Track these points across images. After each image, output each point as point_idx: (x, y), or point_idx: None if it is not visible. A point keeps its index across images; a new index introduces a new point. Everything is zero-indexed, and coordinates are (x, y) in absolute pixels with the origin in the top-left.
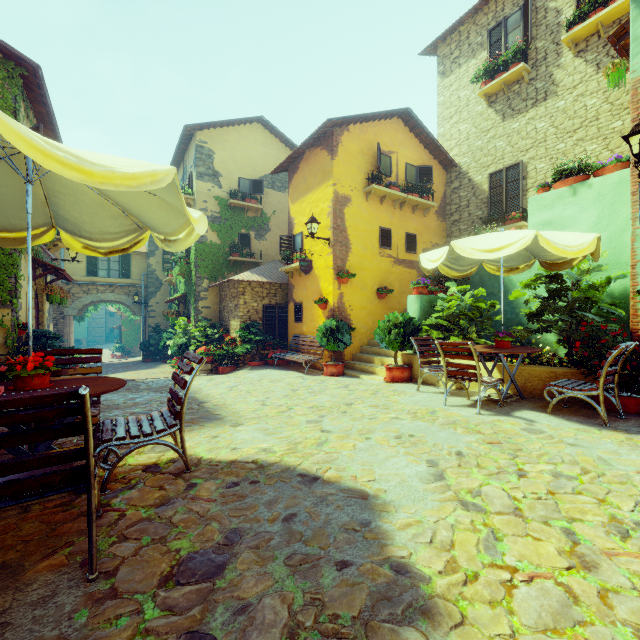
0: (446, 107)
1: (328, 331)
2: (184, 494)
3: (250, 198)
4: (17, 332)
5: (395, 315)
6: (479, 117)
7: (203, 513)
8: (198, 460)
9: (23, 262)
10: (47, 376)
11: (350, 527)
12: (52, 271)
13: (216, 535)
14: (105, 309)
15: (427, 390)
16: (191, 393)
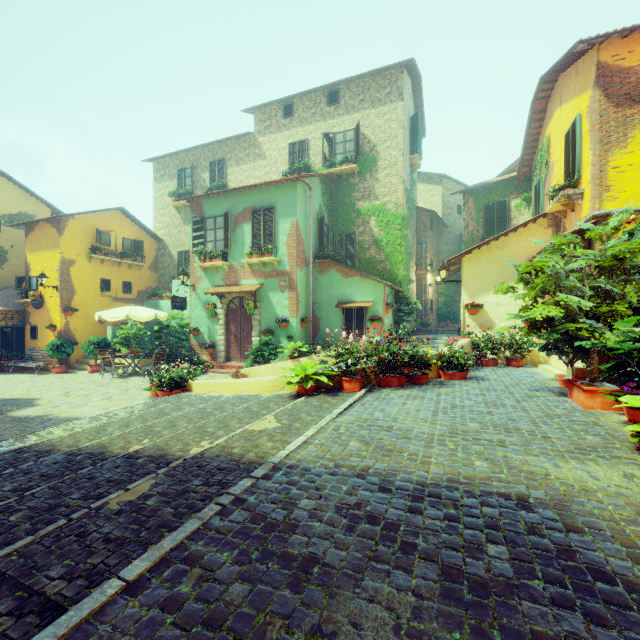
0: (158, 202)
1: (54, 346)
2: None
3: None
4: None
5: (94, 338)
6: (174, 217)
7: None
8: None
9: None
10: None
11: (25, 402)
12: None
13: None
14: None
15: (106, 374)
16: None
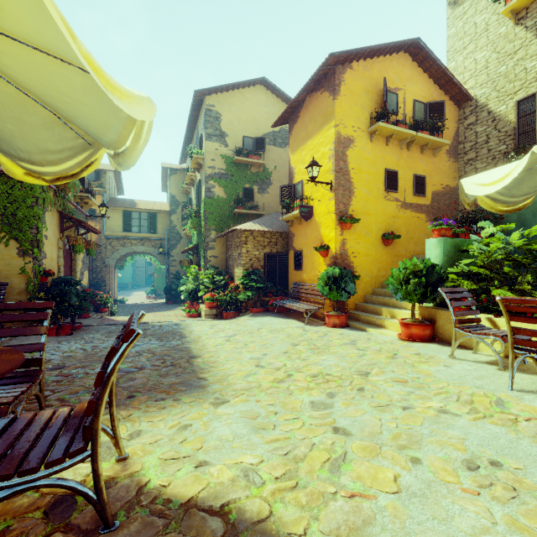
0: (458, 38)
1: (330, 279)
2: None
3: (253, 154)
4: (39, 279)
5: (413, 261)
6: (502, 40)
7: None
8: (138, 491)
9: (49, 215)
10: None
11: None
12: (77, 224)
13: None
14: (145, 260)
15: (463, 356)
16: (188, 342)
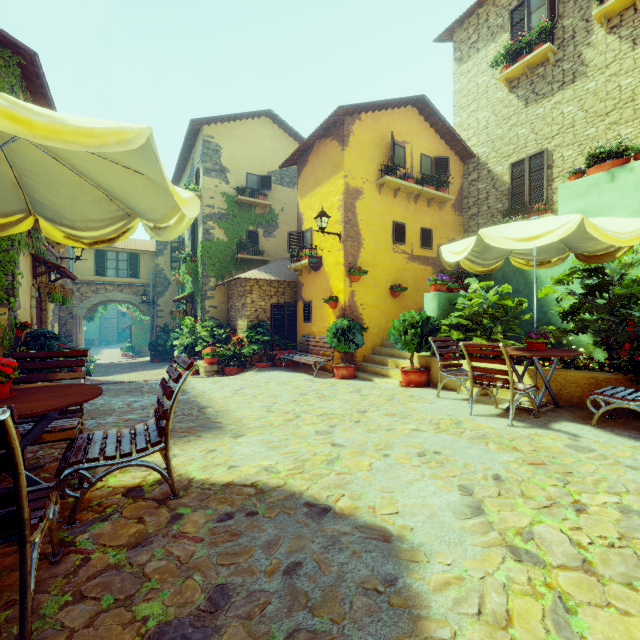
0: (463, 95)
1: (339, 331)
2: (166, 529)
3: (258, 194)
4: (14, 332)
5: (411, 314)
6: (499, 104)
7: (185, 559)
8: (189, 481)
9: (22, 259)
10: (6, 384)
11: (370, 586)
12: (54, 269)
13: (197, 595)
14: (117, 309)
15: (448, 396)
16: (193, 397)
